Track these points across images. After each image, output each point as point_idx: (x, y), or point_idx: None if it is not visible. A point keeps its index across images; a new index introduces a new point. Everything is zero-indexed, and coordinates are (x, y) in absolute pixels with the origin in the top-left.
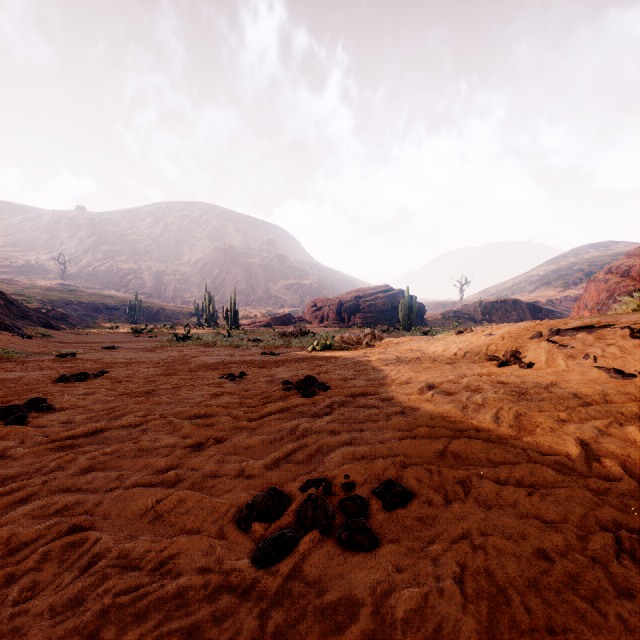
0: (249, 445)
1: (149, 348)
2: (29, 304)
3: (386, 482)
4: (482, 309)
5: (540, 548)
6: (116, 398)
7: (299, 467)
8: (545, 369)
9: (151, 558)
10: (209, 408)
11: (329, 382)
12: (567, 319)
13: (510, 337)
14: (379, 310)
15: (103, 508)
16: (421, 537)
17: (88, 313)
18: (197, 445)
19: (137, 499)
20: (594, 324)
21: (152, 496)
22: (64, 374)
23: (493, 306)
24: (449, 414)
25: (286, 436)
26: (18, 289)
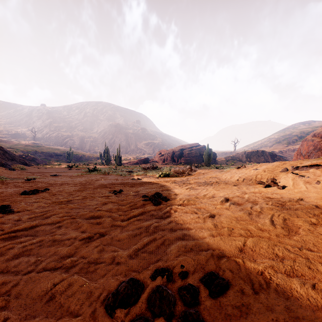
0: (120, 238)
1: (74, 175)
2: (16, 153)
3: (210, 274)
4: (246, 155)
5: None
6: (49, 205)
7: (150, 256)
8: (293, 189)
9: None
10: (99, 212)
11: (168, 196)
12: (300, 161)
13: (268, 171)
14: (193, 156)
15: (18, 289)
16: None
17: (46, 157)
18: (89, 238)
19: (42, 282)
20: (319, 163)
21: (52, 280)
22: (25, 190)
23: (251, 154)
24: (241, 218)
25: (143, 232)
26: (11, 145)
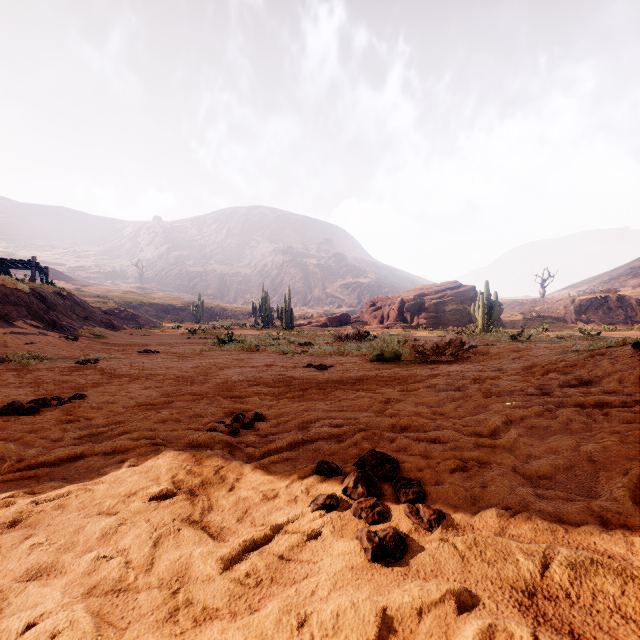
0: None
1: (185, 353)
2: (105, 305)
3: None
4: (575, 307)
5: None
6: None
7: None
8: None
9: None
10: (47, 628)
11: (428, 475)
12: None
13: None
14: (447, 309)
15: None
16: None
17: (158, 314)
18: None
19: None
20: None
21: None
22: (12, 401)
23: (591, 303)
24: None
25: None
26: (102, 292)
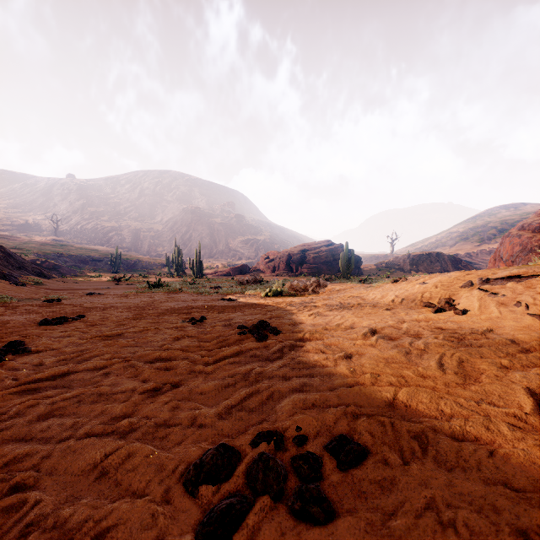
0: (204, 390)
1: (125, 294)
2: (26, 256)
3: (339, 437)
4: (410, 261)
5: (518, 528)
6: (87, 341)
7: (251, 416)
8: (479, 315)
9: (88, 530)
10: (169, 352)
11: (280, 326)
12: (494, 269)
13: (443, 285)
14: (322, 261)
15: (51, 462)
16: (381, 506)
17: (76, 264)
18: (154, 390)
19: (87, 452)
20: (522, 274)
21: (102, 449)
22: (45, 318)
23: (420, 258)
24: (394, 360)
25: (239, 381)
26: (18, 244)
